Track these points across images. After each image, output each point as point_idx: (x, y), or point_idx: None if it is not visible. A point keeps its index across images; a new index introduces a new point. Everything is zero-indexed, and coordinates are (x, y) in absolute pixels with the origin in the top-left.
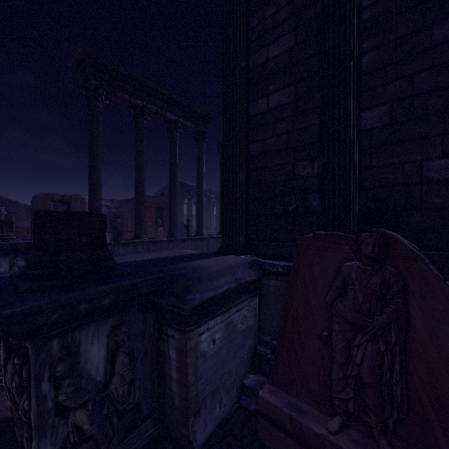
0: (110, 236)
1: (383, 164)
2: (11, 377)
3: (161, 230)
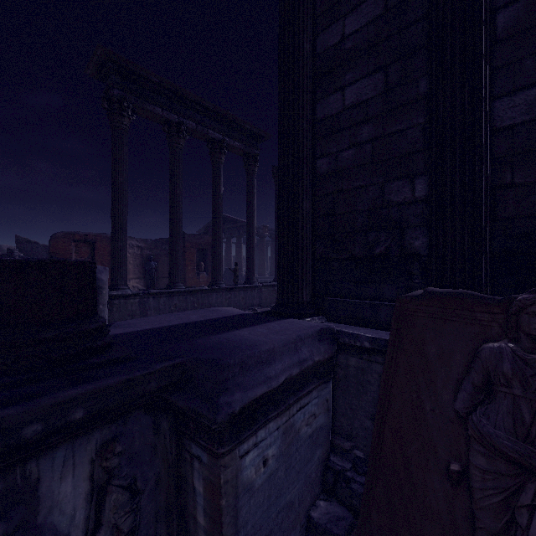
0: (143, 282)
1: (534, 180)
2: None
3: (203, 276)
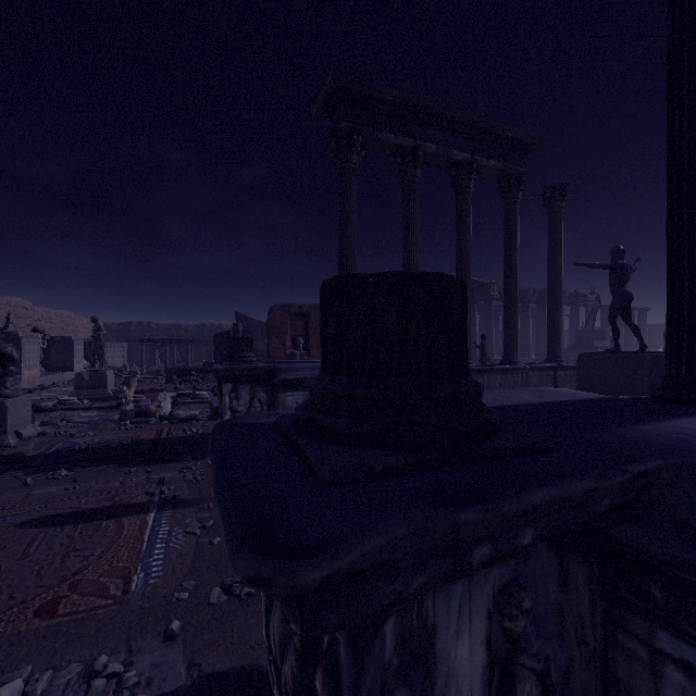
0: None
1: None
2: (280, 642)
3: None
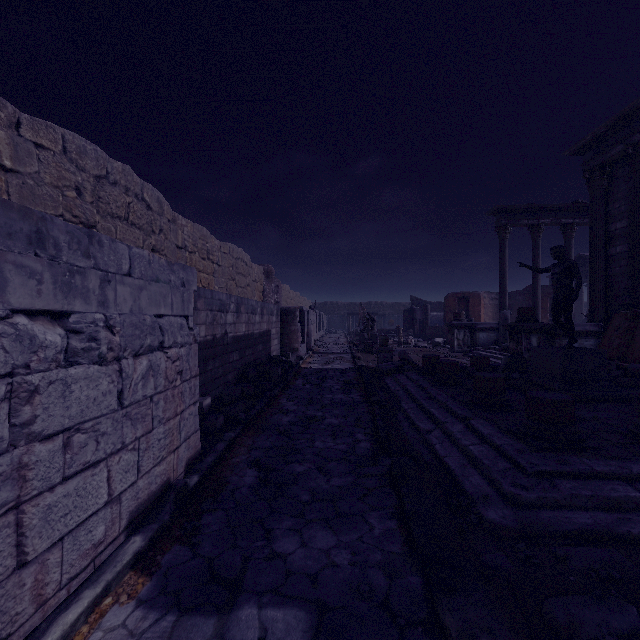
0: None
1: None
2: (512, 345)
3: None
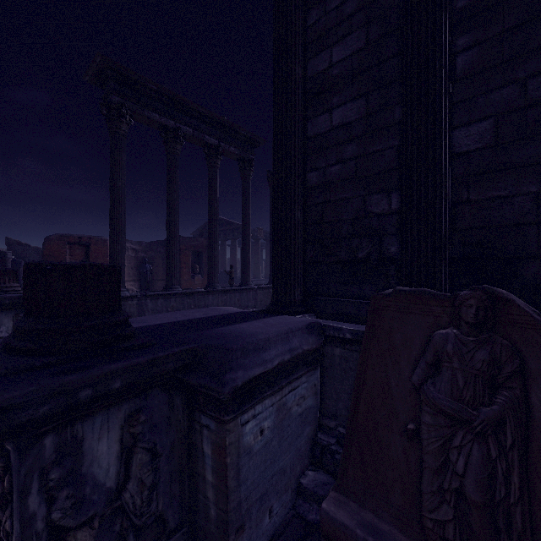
0: (137, 285)
1: (485, 198)
2: None
3: (198, 278)
